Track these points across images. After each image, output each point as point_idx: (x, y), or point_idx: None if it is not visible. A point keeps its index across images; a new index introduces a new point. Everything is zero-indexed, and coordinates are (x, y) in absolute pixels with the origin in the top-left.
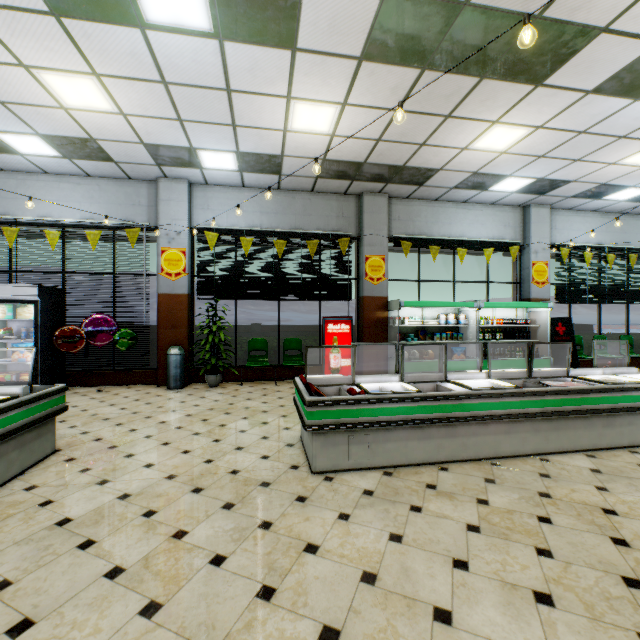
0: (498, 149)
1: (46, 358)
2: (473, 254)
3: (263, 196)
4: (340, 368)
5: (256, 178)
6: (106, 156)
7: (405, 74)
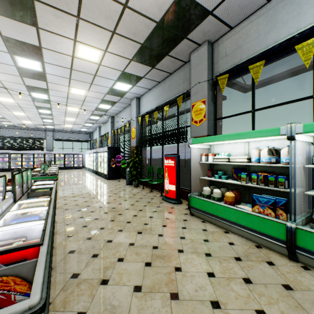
0: None
1: (111, 168)
2: None
3: (155, 90)
4: (168, 190)
5: (143, 84)
6: (113, 101)
7: (42, 9)
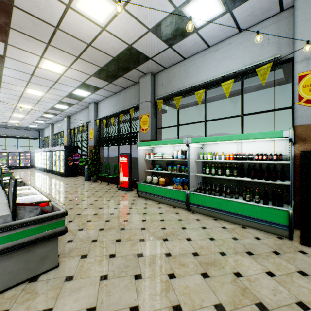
0: (114, 10)
1: (68, 166)
2: (271, 85)
3: (112, 98)
4: (123, 182)
5: (101, 93)
6: (71, 103)
7: (15, 34)
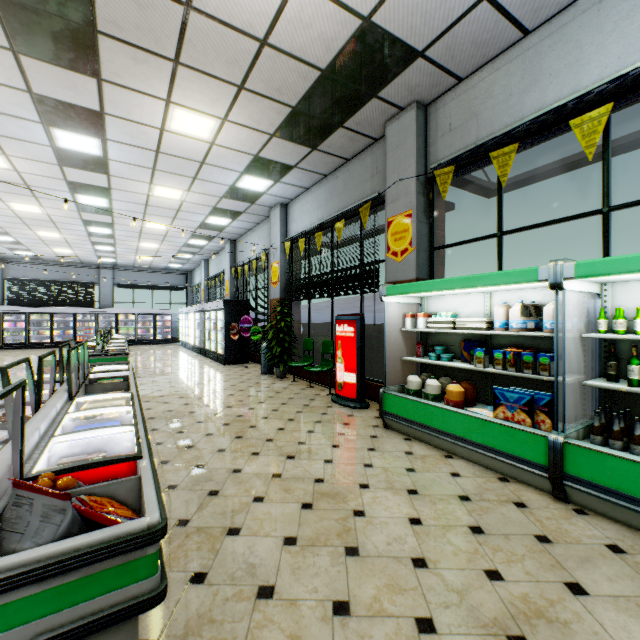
0: None
1: (230, 342)
2: None
3: (319, 190)
4: (343, 384)
5: (294, 179)
6: (236, 211)
7: (110, 49)
